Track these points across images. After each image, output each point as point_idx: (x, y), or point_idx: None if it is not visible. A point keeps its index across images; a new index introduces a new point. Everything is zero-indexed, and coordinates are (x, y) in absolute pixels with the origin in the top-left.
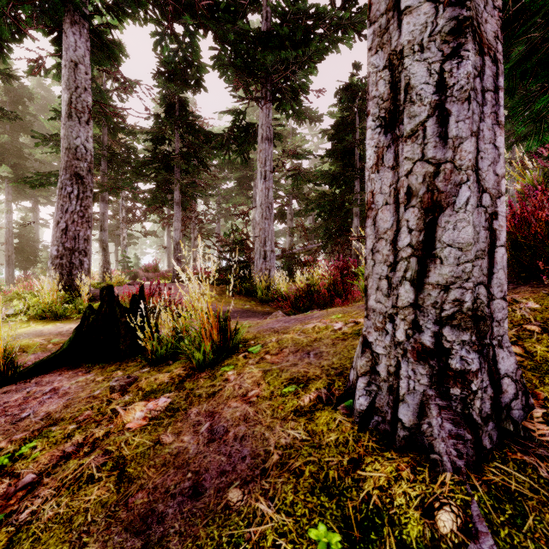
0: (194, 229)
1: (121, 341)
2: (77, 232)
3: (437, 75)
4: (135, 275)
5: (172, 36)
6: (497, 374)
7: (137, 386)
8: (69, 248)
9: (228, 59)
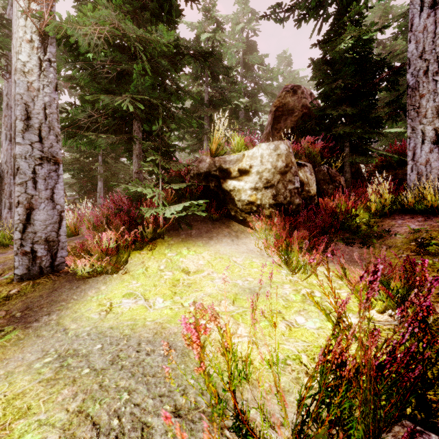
0: None
1: None
2: None
3: (32, 168)
4: None
5: None
6: (53, 256)
7: None
8: None
9: None
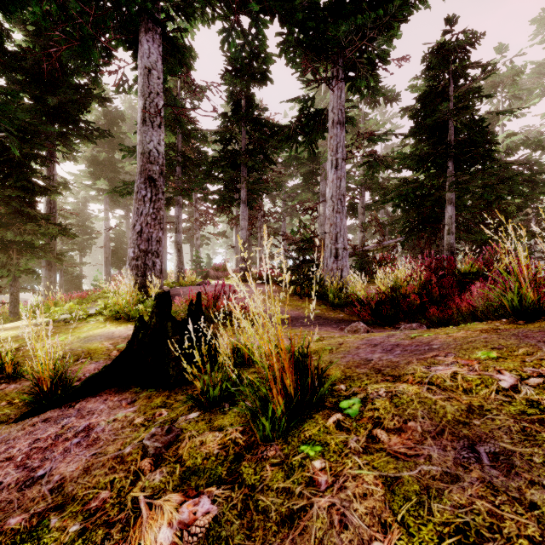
0: (260, 228)
1: (171, 364)
2: (150, 233)
3: None
4: (207, 274)
5: (239, 32)
6: None
7: (176, 452)
8: (143, 250)
9: (296, 40)
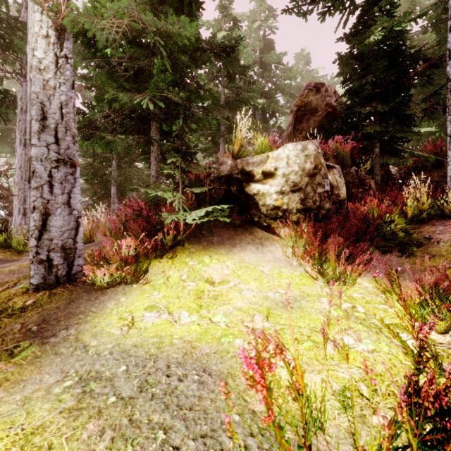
0: None
1: None
2: None
3: (48, 171)
4: None
5: None
6: (69, 265)
7: None
8: None
9: None
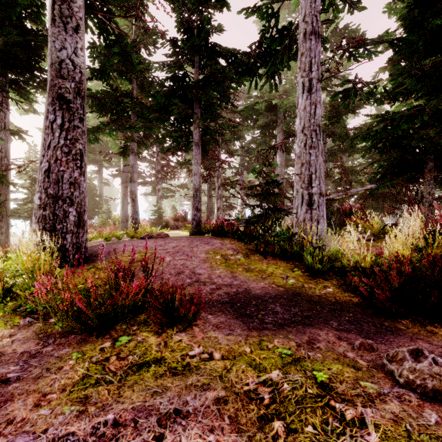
0: (218, 178)
1: None
2: (60, 173)
3: None
4: (167, 224)
5: None
6: None
7: None
8: (52, 195)
9: None
